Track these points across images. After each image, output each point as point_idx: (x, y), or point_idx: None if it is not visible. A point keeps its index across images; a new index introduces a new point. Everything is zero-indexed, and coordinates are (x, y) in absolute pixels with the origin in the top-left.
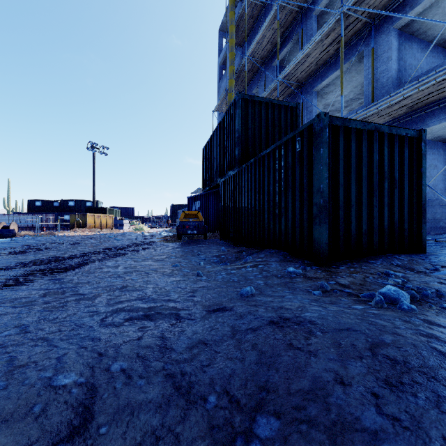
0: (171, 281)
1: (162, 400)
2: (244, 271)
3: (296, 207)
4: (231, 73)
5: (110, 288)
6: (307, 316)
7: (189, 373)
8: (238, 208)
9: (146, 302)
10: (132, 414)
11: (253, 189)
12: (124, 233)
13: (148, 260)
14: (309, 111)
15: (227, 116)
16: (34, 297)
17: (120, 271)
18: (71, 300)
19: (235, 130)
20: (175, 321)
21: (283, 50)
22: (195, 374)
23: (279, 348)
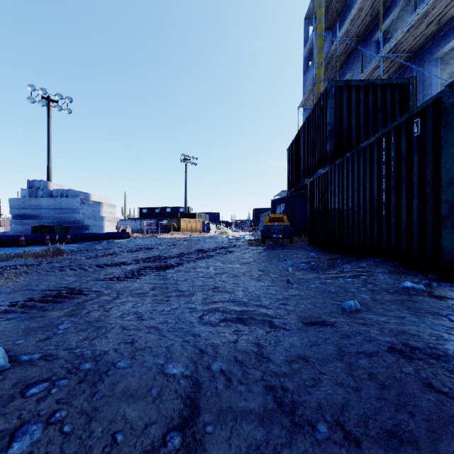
0: (259, 285)
1: (264, 413)
2: (342, 281)
3: (413, 206)
4: (319, 62)
5: (204, 287)
6: (448, 349)
7: (290, 391)
8: (330, 209)
9: (238, 305)
10: (235, 421)
11: (349, 187)
12: (211, 236)
13: (234, 263)
14: (426, 86)
15: (316, 109)
16: (146, 290)
17: (211, 272)
18: (173, 295)
19: (327, 123)
20: (269, 329)
21: (387, 19)
22: (298, 393)
23: (410, 385)
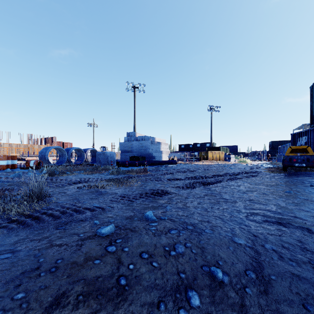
0: (289, 203)
1: None
2: None
3: None
4: None
5: (241, 198)
6: None
7: None
8: None
9: (274, 214)
10: (292, 279)
11: None
12: (234, 164)
13: (260, 185)
14: None
15: None
16: (202, 195)
17: (243, 189)
18: (221, 200)
19: None
20: (308, 233)
21: None
22: None
23: None
